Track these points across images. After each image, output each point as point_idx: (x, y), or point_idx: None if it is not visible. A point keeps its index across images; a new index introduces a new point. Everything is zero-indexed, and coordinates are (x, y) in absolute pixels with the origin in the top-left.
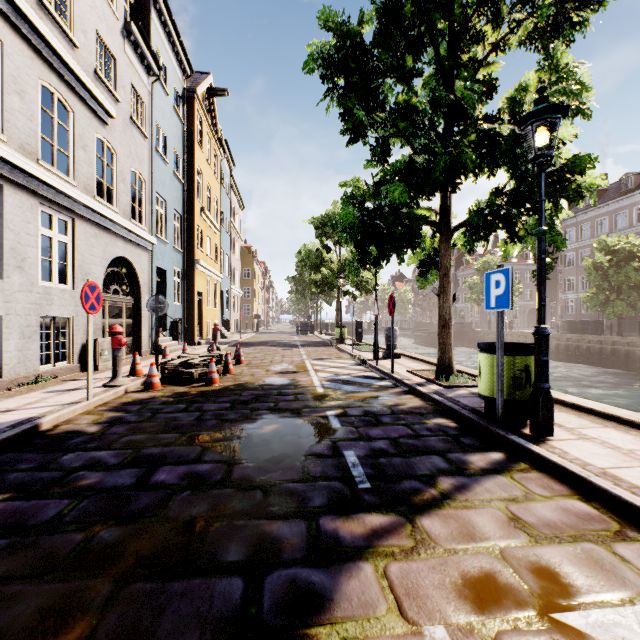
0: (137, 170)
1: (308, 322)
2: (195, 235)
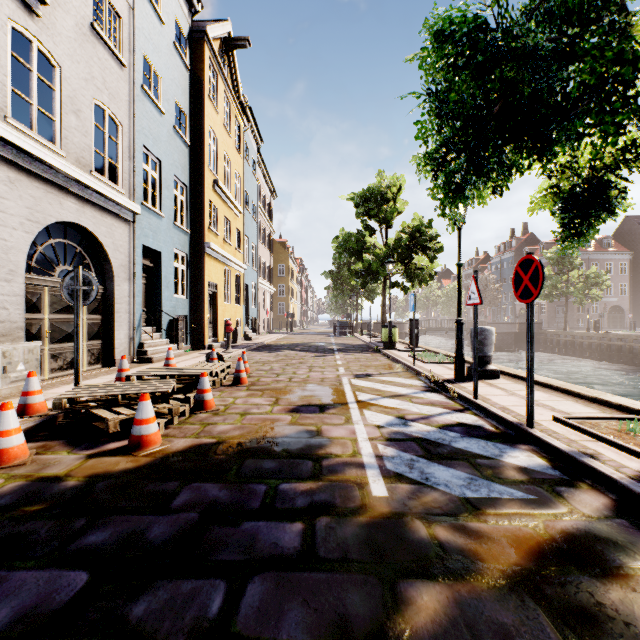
0: (106, 106)
1: (347, 321)
2: (205, 212)
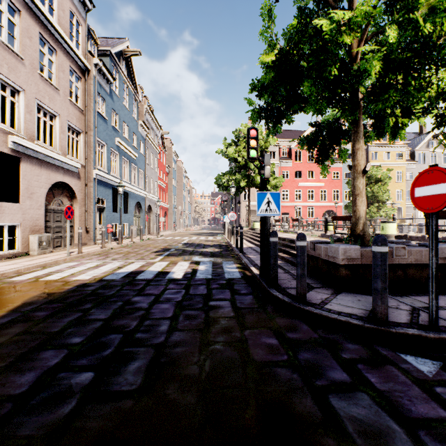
0: None
1: None
2: None
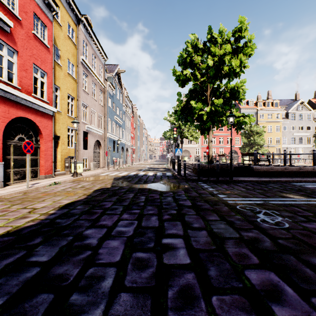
0: None
1: None
2: None
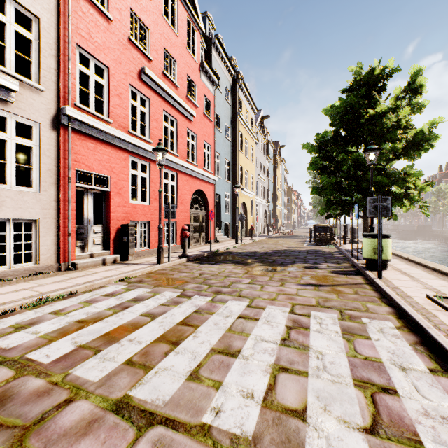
0: (267, 188)
1: None
2: (276, 197)
